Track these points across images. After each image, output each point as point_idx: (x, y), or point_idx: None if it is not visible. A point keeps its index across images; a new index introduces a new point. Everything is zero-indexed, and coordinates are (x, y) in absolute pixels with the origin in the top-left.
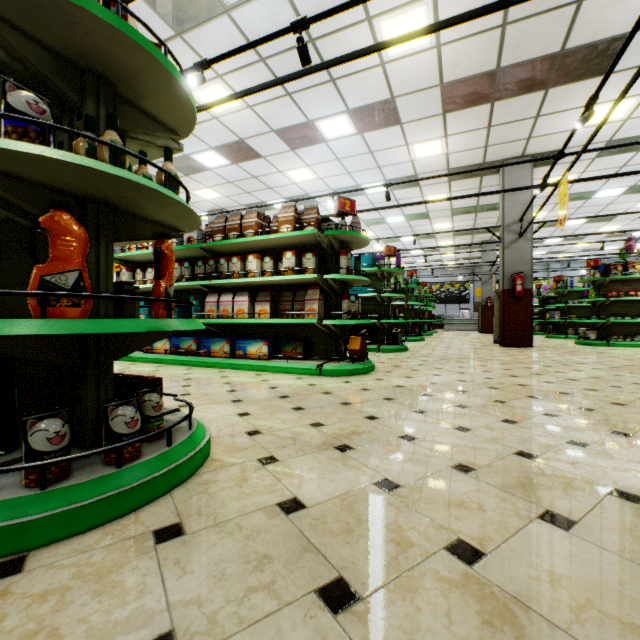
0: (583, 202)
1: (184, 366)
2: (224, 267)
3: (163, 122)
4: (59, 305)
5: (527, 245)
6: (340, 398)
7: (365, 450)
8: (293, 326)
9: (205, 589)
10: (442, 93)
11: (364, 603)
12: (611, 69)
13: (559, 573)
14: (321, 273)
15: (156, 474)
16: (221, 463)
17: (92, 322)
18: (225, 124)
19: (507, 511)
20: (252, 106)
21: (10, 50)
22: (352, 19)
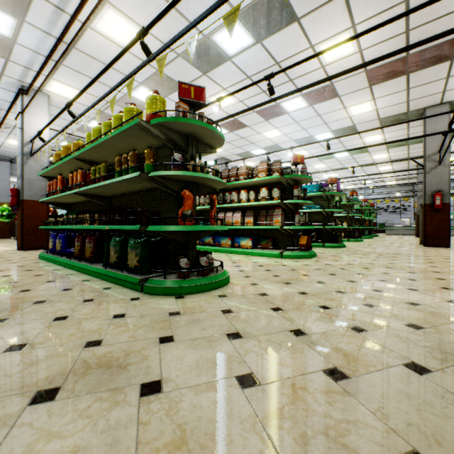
0: None
1: None
2: (228, 197)
3: (211, 145)
4: (186, 221)
5: (445, 170)
6: (290, 267)
7: (297, 284)
8: (266, 230)
9: (237, 305)
10: (367, 75)
11: (284, 311)
12: None
13: (356, 313)
14: (282, 199)
15: (215, 281)
16: (235, 283)
17: (197, 226)
18: (226, 112)
19: (350, 302)
20: (242, 101)
21: (170, 137)
22: (301, 48)
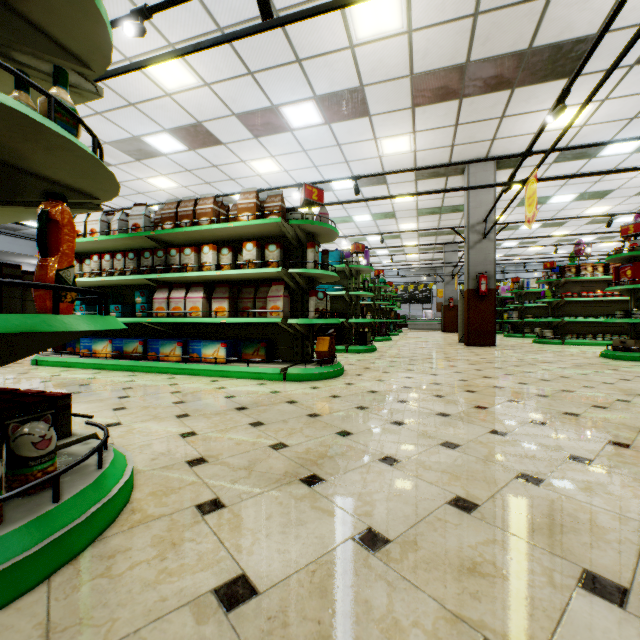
0: (539, 207)
1: (128, 372)
2: (175, 259)
3: (64, 44)
4: None
5: (491, 246)
6: (307, 408)
7: (339, 482)
8: (255, 326)
9: None
10: (412, 85)
11: None
12: (586, 60)
13: None
14: (286, 267)
15: (20, 556)
16: (142, 515)
17: None
18: (180, 103)
19: (536, 577)
20: (210, 84)
21: None
22: None
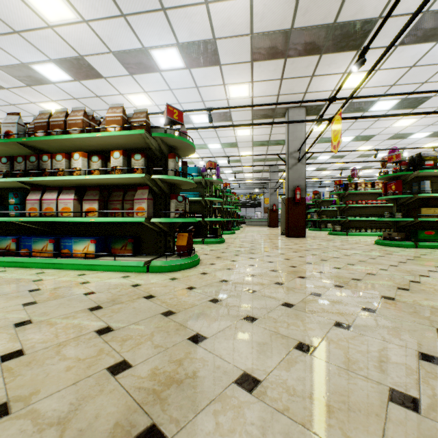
0: (330, 144)
1: None
2: (47, 164)
3: None
4: None
5: (303, 167)
6: (163, 304)
7: None
8: (124, 224)
9: None
10: (252, 42)
11: None
12: (385, 20)
13: None
14: (150, 174)
15: None
16: None
17: None
18: (62, 36)
19: None
20: (88, 21)
21: None
22: None
